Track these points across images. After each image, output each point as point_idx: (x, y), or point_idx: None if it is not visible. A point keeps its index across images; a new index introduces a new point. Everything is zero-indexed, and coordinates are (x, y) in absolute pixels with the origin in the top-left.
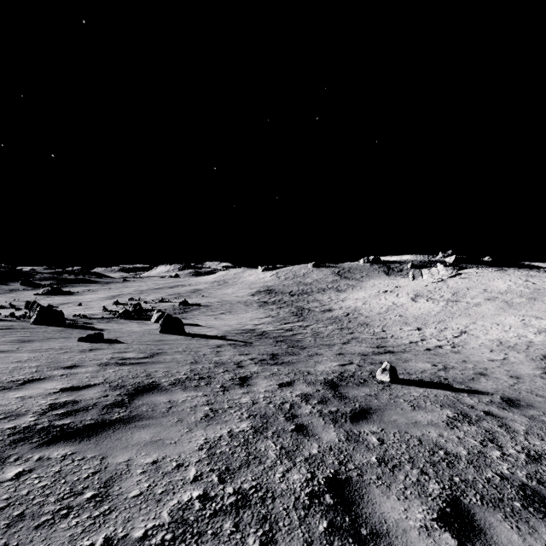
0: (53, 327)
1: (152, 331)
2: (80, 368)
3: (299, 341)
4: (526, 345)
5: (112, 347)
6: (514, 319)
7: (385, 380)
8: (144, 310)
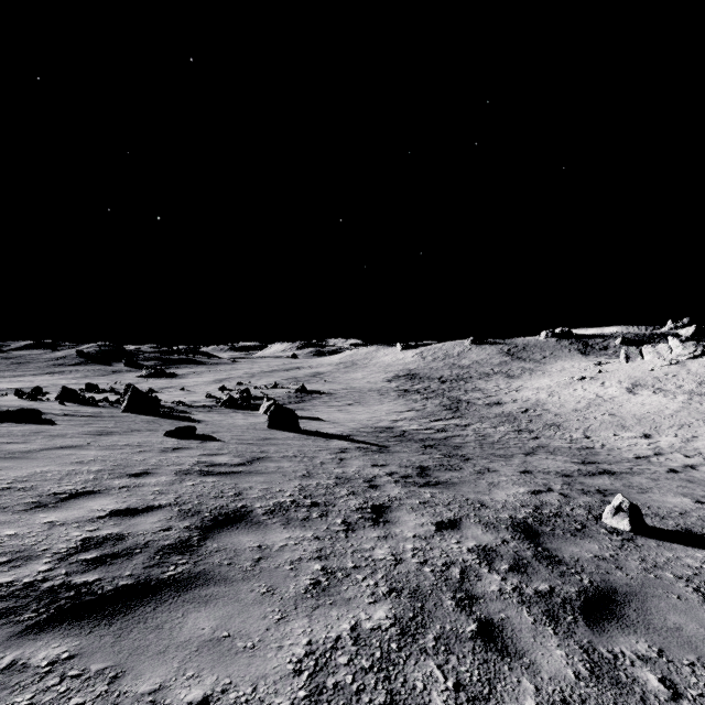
0: (144, 415)
1: (258, 425)
2: (151, 476)
3: (458, 448)
4: None
5: (202, 446)
6: None
7: (620, 527)
8: (253, 397)
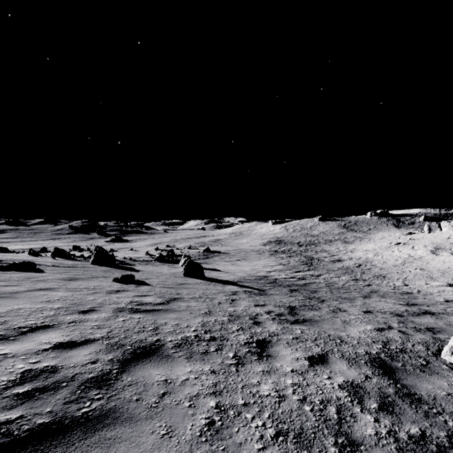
0: (104, 267)
1: (177, 274)
2: (94, 313)
3: (315, 292)
4: None
5: (137, 289)
6: None
7: None
8: (176, 255)
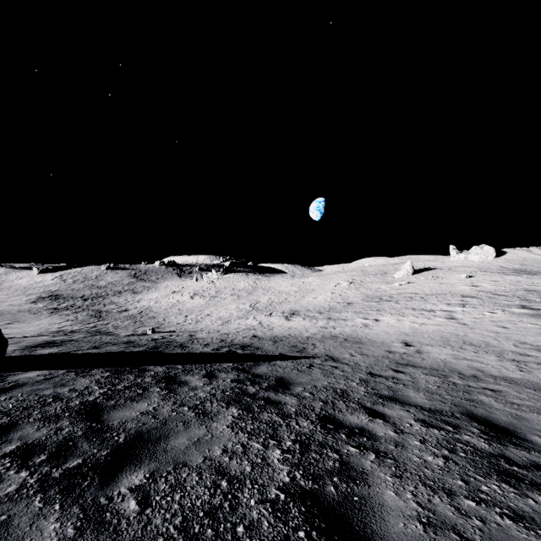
0: None
1: None
2: None
3: (106, 331)
4: (228, 317)
5: None
6: (235, 305)
7: (150, 333)
8: None
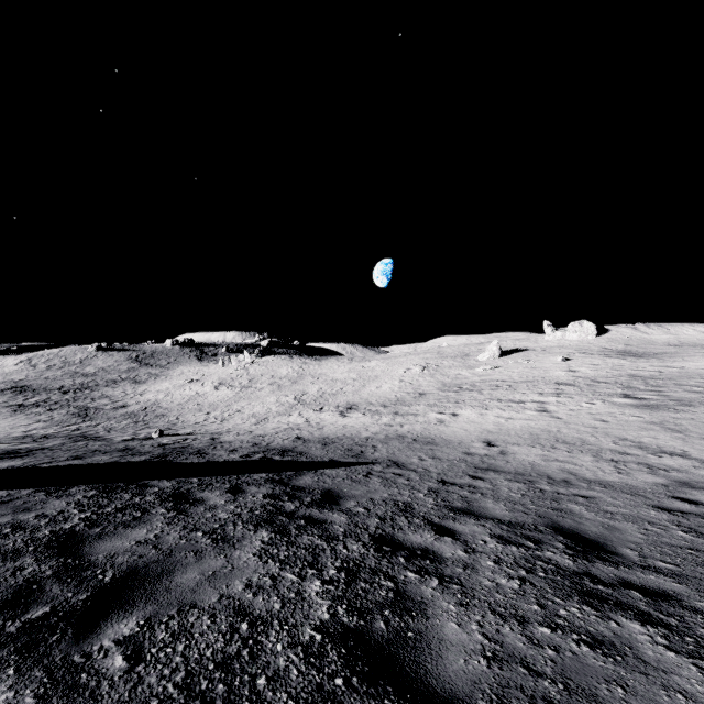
0: None
1: None
2: None
3: (94, 435)
4: (265, 414)
5: None
6: (274, 398)
7: (157, 436)
8: None
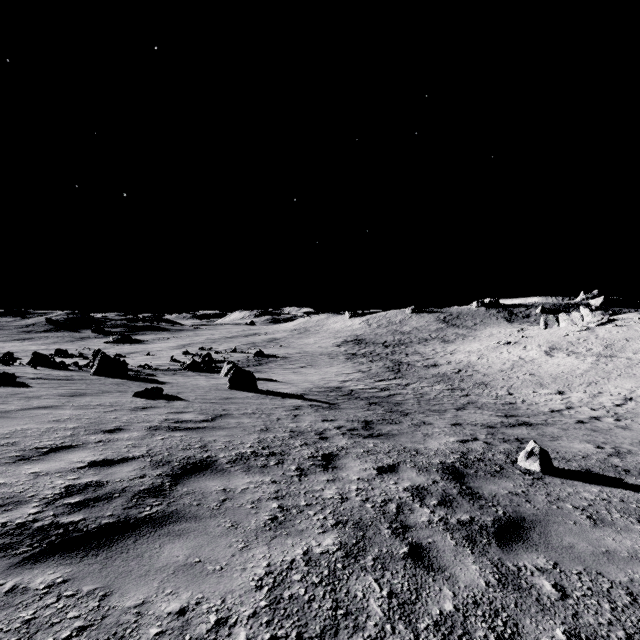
0: (113, 378)
1: (220, 386)
2: (124, 432)
3: (399, 404)
4: None
5: (169, 405)
6: None
7: (532, 468)
8: (215, 361)
